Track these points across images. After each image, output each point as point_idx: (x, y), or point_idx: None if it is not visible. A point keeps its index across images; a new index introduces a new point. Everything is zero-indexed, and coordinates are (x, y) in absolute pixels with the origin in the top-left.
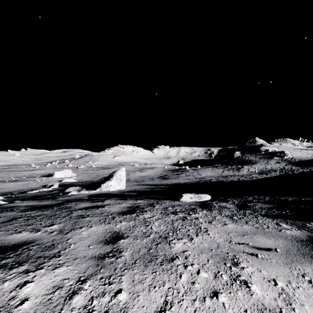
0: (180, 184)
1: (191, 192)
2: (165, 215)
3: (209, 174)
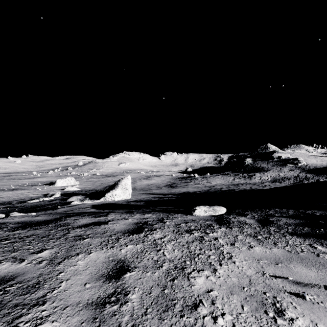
0: (189, 193)
1: (203, 203)
2: (178, 234)
3: (219, 182)
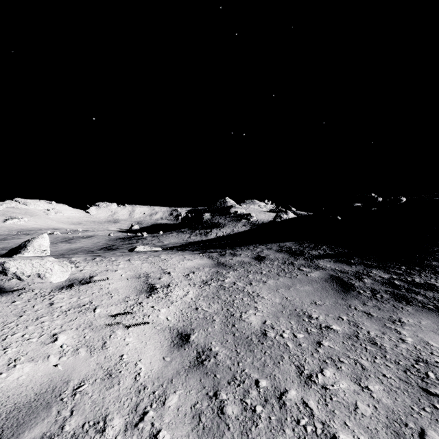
0: None
1: None
2: (124, 253)
3: (173, 241)
